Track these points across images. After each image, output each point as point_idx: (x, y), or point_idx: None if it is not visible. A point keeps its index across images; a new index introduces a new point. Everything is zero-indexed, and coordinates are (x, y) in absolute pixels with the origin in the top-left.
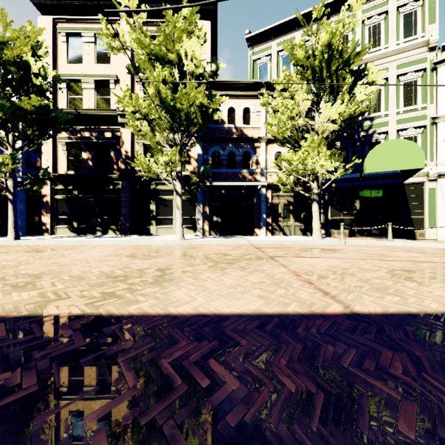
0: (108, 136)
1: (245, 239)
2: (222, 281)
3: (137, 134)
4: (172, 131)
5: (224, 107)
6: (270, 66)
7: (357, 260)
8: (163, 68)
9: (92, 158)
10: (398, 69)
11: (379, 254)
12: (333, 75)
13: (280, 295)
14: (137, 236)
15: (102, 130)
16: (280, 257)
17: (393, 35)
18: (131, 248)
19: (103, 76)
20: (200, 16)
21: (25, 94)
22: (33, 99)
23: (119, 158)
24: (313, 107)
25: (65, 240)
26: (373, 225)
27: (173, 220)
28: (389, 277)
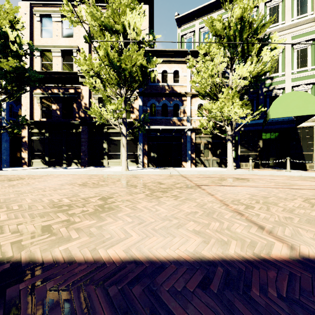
0: (71, 92)
1: (175, 170)
2: (157, 211)
3: (92, 89)
4: (119, 86)
5: (159, 70)
6: (193, 40)
7: (270, 188)
8: (111, 36)
9: (59, 108)
10: (292, 40)
11: (285, 183)
12: (244, 42)
13: (215, 229)
14: (93, 167)
15: (67, 87)
16: (205, 186)
17: (289, 13)
18: (86, 177)
19: (68, 46)
20: (141, 1)
21: (5, 58)
22: (10, 61)
23: (80, 108)
24: (227, 69)
25: (36, 170)
26: (272, 159)
27: (120, 155)
28: (309, 206)
